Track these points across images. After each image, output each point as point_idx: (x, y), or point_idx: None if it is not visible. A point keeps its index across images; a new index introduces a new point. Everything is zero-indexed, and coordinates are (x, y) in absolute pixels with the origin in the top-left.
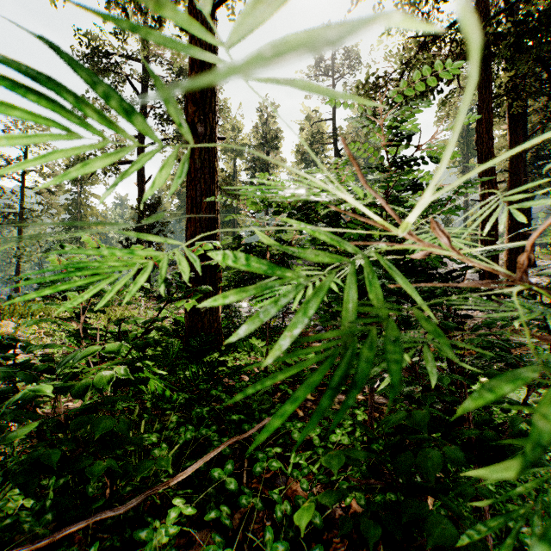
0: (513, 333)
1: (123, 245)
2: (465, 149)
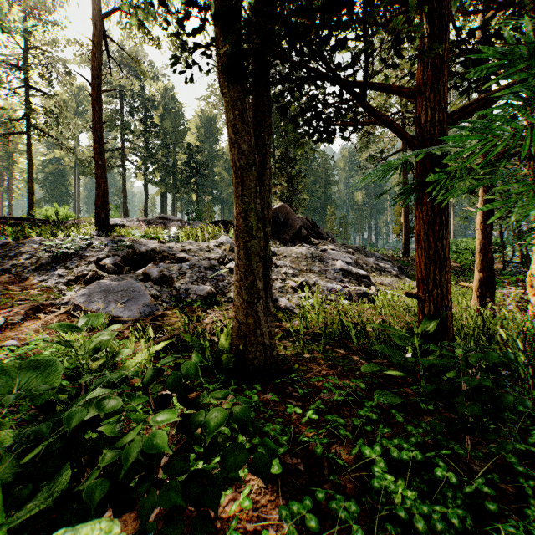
0: None
1: None
2: None
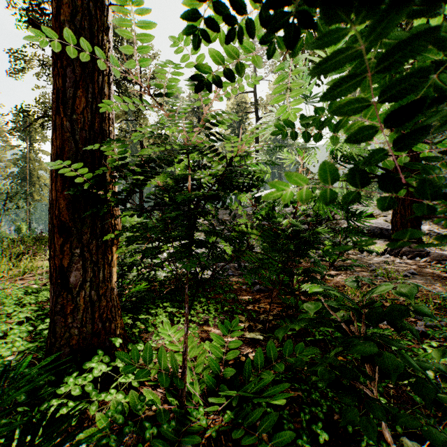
0: None
1: None
2: None
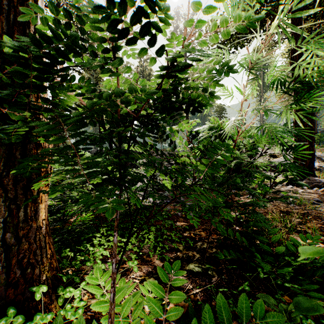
0: None
1: None
2: (261, 87)
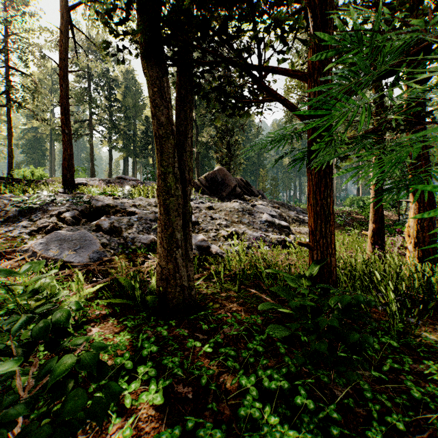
0: None
1: None
2: None
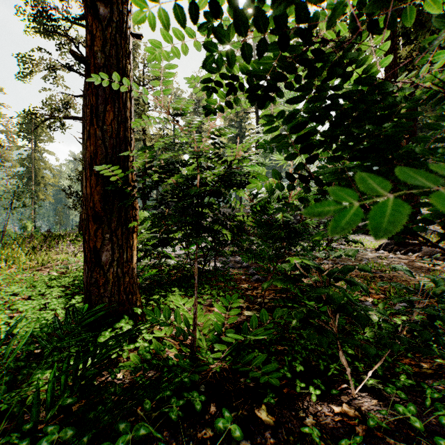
0: (443, 275)
1: (66, 193)
2: None
